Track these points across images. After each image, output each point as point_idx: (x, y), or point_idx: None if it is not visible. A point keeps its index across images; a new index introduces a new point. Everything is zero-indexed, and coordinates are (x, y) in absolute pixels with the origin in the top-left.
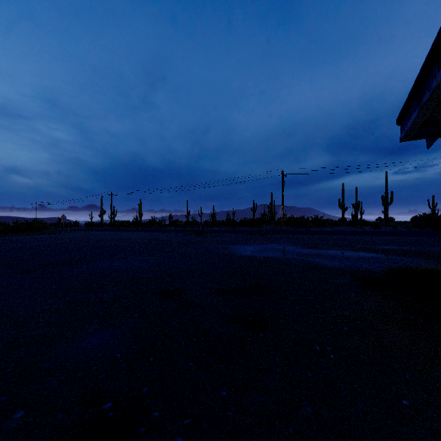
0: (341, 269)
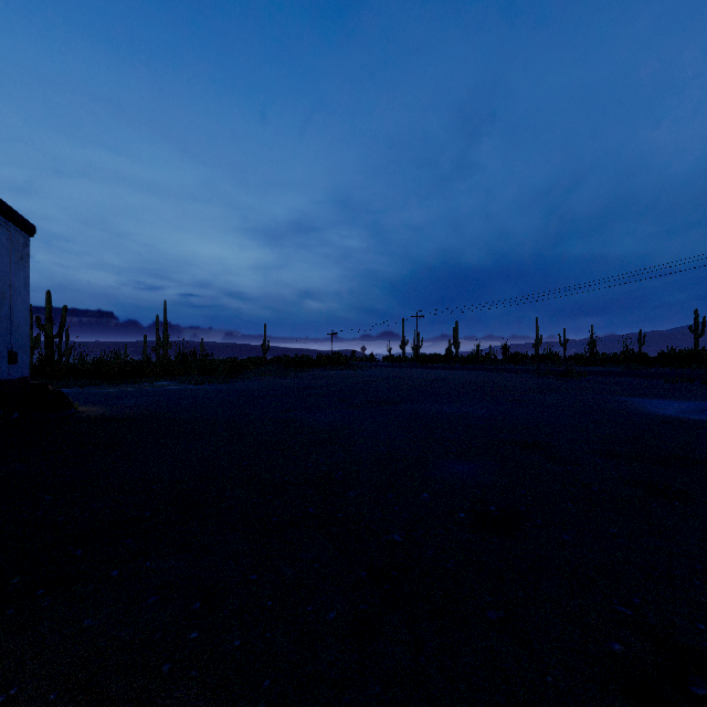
0: None
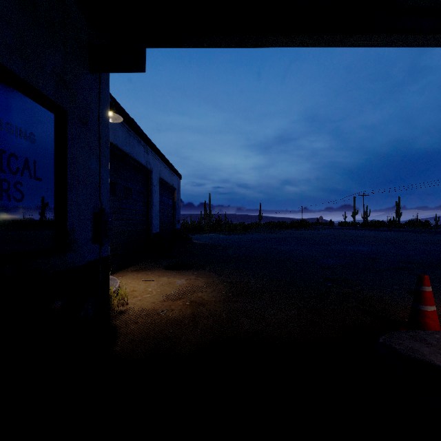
0: None
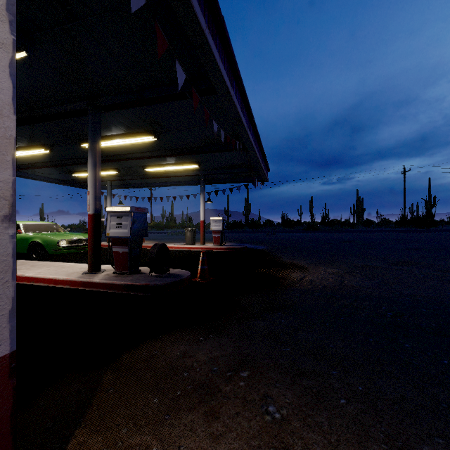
0: None
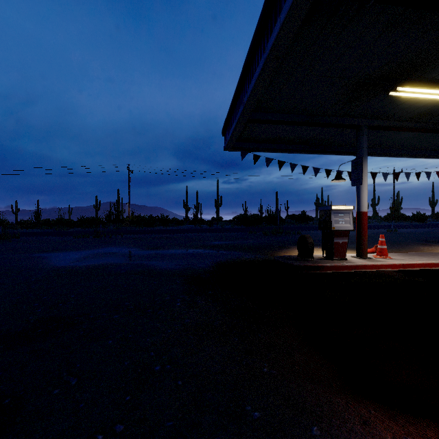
0: (175, 270)
